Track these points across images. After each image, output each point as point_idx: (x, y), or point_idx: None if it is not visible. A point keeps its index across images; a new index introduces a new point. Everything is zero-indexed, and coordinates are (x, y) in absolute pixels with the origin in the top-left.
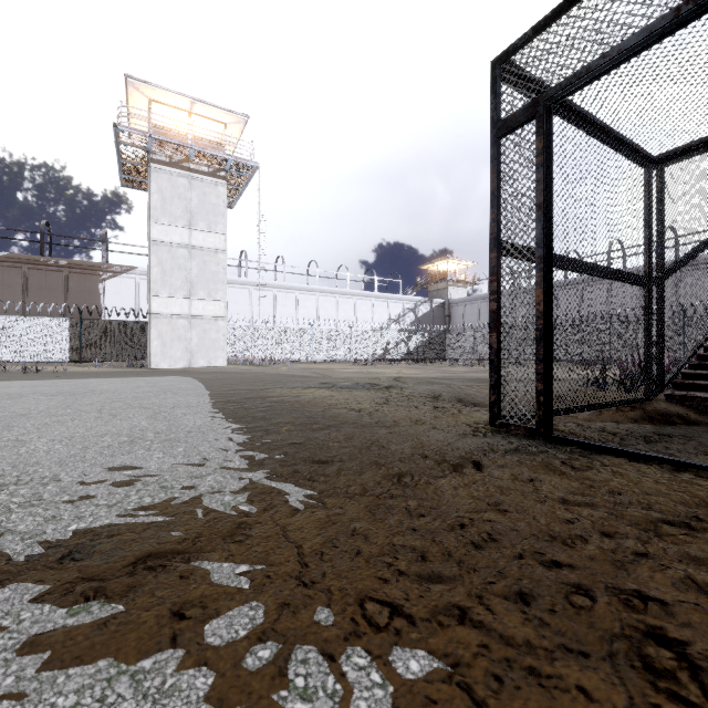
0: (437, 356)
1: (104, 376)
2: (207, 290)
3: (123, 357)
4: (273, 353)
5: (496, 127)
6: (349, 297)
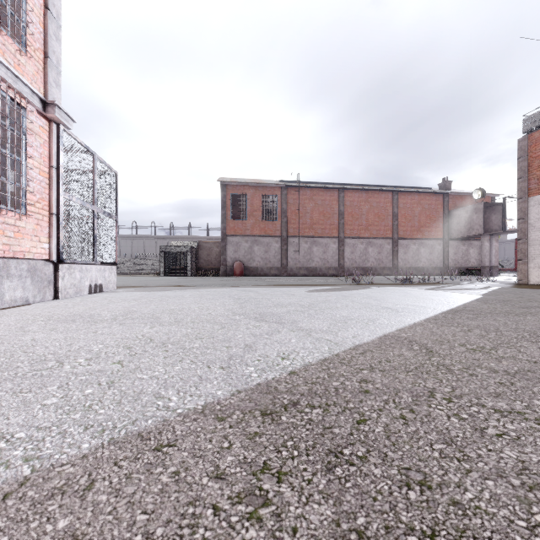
0: None
1: None
2: None
3: None
4: None
5: (160, 251)
6: None
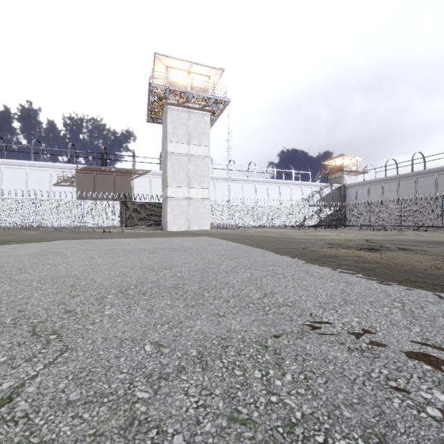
0: (340, 223)
1: (151, 236)
2: (198, 182)
3: (147, 224)
4: (232, 221)
5: None
6: (275, 184)
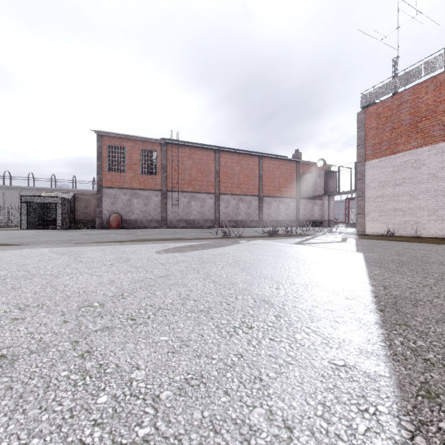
0: None
1: None
2: None
3: None
4: None
5: (21, 202)
6: None
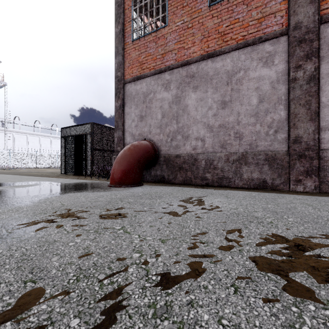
0: None
1: None
2: None
3: None
4: (14, 164)
5: (61, 137)
6: (57, 138)
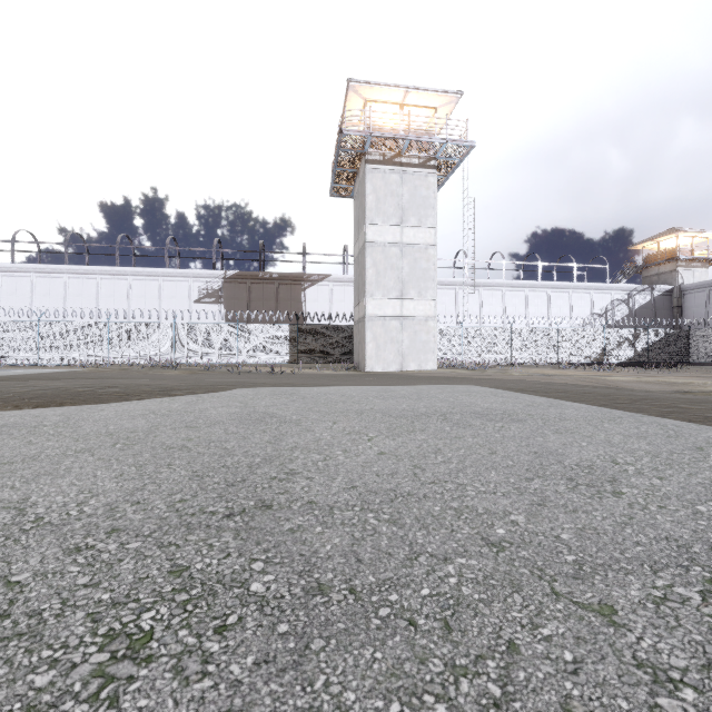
0: (677, 360)
1: (355, 380)
2: (417, 289)
3: (330, 360)
4: (468, 355)
5: None
6: (540, 290)
